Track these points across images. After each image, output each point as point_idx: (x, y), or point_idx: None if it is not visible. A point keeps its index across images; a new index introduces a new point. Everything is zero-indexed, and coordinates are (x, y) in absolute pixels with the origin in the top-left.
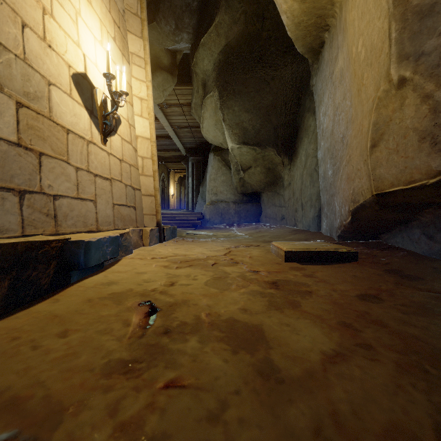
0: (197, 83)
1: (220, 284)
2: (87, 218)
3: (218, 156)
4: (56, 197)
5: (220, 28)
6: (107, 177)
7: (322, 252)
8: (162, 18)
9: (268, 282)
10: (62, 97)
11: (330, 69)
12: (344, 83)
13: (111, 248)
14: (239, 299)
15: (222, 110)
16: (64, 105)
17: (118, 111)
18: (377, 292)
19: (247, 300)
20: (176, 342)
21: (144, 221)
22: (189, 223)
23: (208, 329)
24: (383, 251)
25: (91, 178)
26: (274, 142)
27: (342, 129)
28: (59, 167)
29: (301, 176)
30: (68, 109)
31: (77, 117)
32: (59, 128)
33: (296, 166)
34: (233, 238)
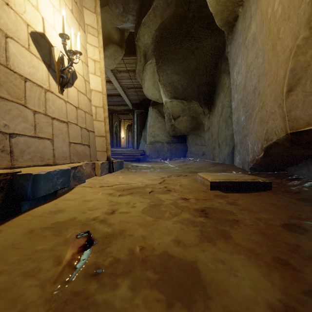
0: (140, 54)
1: (156, 211)
2: (44, 153)
3: (155, 108)
4: (13, 135)
5: (156, 10)
6: (63, 120)
7: (241, 182)
8: (113, 3)
9: (197, 210)
10: (20, 50)
11: (243, 36)
12: (256, 44)
13: (61, 179)
14: (172, 228)
15: (158, 73)
16: (22, 57)
17: (74, 69)
18: (300, 221)
19: (179, 230)
20: (105, 289)
21: (97, 156)
22: (134, 158)
23: (141, 269)
24: (292, 181)
25: (48, 121)
26: (197, 96)
27: (253, 82)
28: (16, 109)
29: (218, 122)
30: (26, 60)
31: (35, 68)
32: (16, 76)
33: (214, 115)
34: (166, 169)
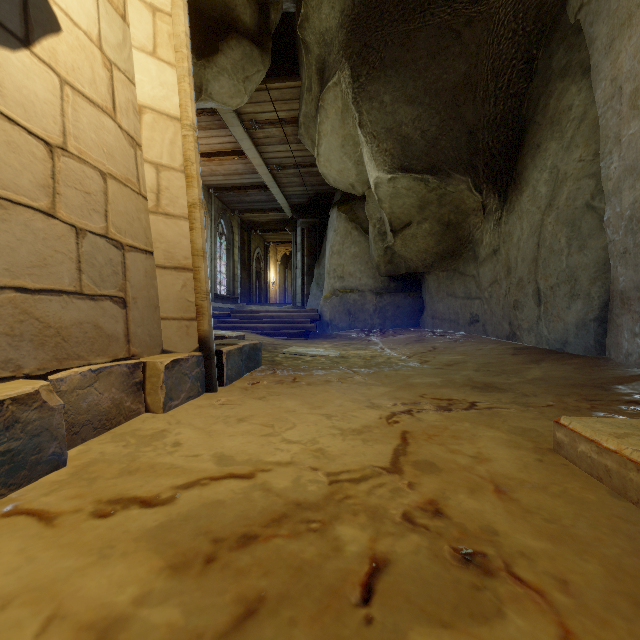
0: (308, 71)
1: None
2: None
3: (345, 212)
4: None
5: None
6: None
7: None
8: None
9: None
10: None
11: None
12: None
13: None
14: None
15: (357, 105)
16: None
17: None
18: None
19: None
20: None
21: (162, 337)
22: (296, 328)
23: None
24: None
25: None
26: (468, 162)
27: None
28: None
29: (535, 230)
30: None
31: None
32: None
33: (519, 211)
34: (386, 367)
